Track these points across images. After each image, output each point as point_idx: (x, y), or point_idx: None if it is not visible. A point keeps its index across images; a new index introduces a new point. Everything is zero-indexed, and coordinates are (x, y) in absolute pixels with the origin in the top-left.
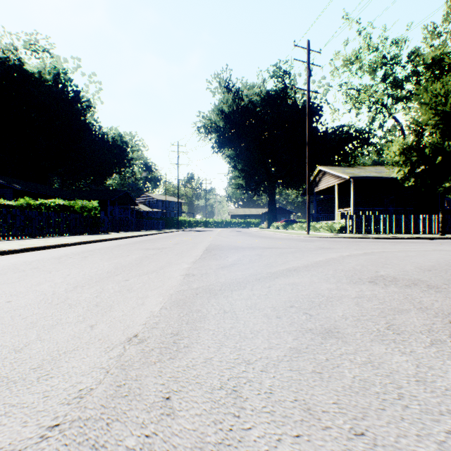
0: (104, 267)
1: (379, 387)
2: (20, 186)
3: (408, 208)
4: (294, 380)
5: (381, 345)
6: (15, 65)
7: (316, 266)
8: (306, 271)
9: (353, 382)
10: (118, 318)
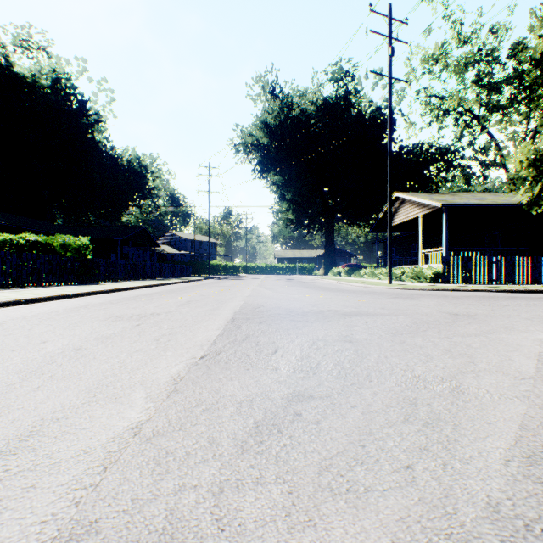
0: None
1: None
2: None
3: (521, 248)
4: None
5: None
6: (1, 66)
7: None
8: None
9: None
10: None
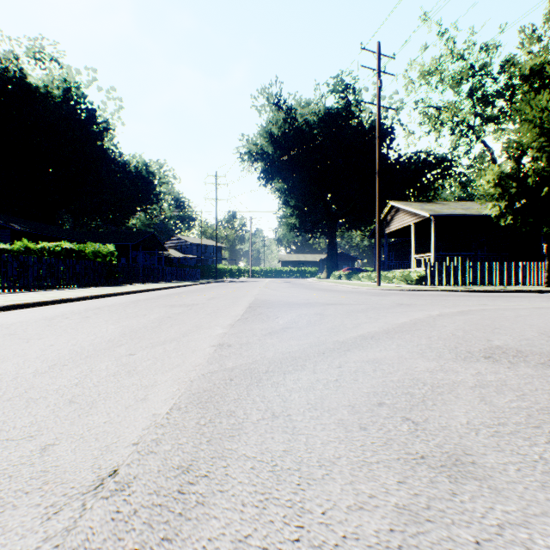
0: (107, 333)
1: None
2: (20, 226)
3: (502, 254)
4: None
5: None
6: (16, 78)
7: (401, 332)
8: (388, 340)
9: None
10: (95, 429)
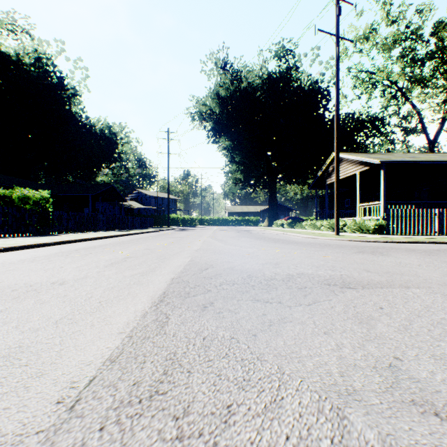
0: None
1: None
2: None
3: None
4: None
5: None
6: None
7: None
8: None
9: None
10: None
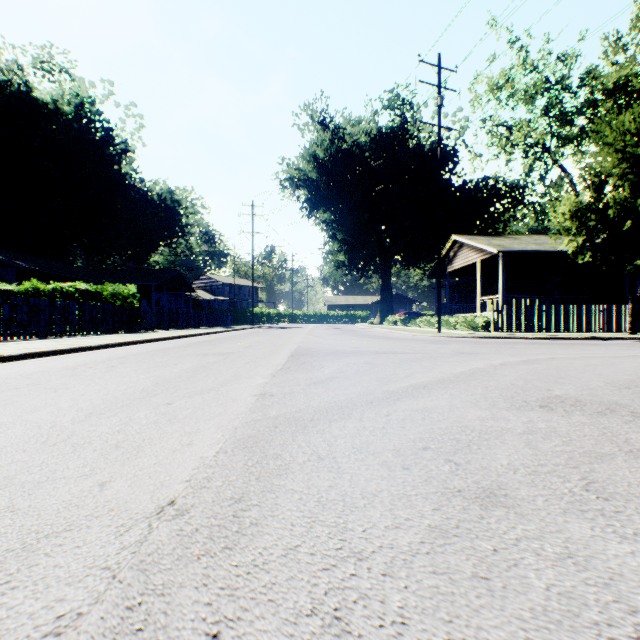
0: (138, 382)
1: (597, 610)
2: (27, 264)
3: (581, 296)
4: (443, 596)
5: (582, 521)
6: (20, 92)
7: (456, 381)
8: (441, 389)
9: (548, 599)
10: (146, 469)
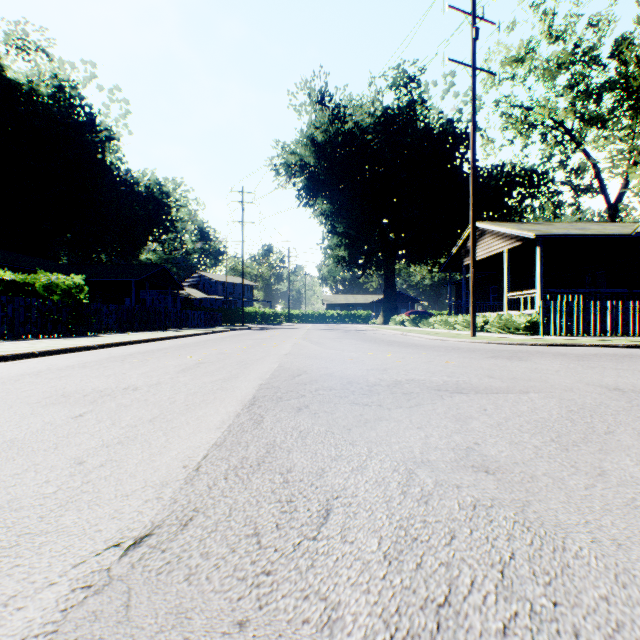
0: None
1: None
2: None
3: (635, 291)
4: None
5: None
6: None
7: None
8: None
9: None
10: None
